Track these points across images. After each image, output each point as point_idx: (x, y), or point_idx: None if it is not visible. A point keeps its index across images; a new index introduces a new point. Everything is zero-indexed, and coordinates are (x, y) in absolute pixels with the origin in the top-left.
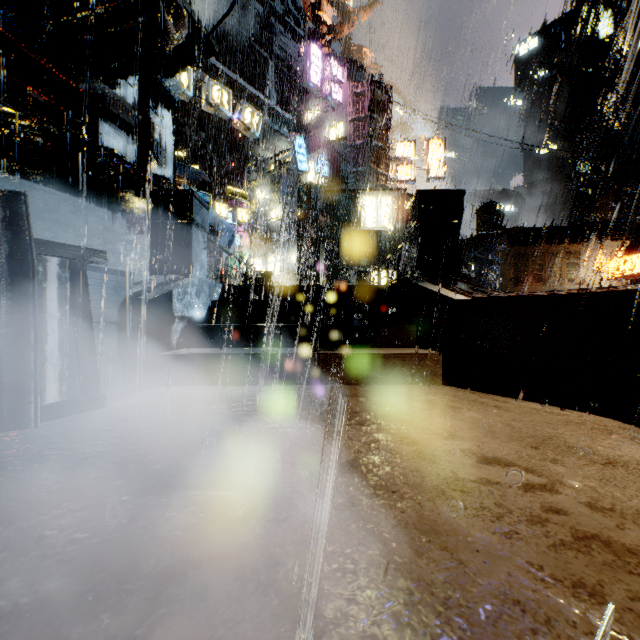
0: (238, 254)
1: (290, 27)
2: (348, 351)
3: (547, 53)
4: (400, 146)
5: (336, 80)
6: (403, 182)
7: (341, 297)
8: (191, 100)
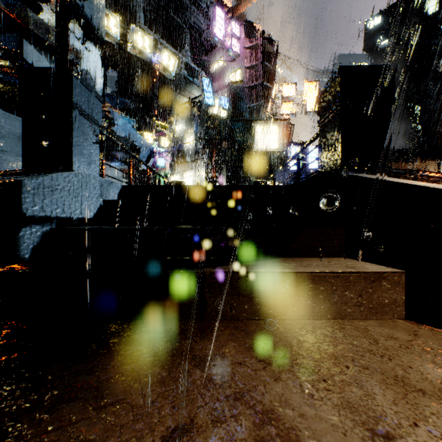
0: (163, 173)
1: (201, 8)
2: (262, 265)
3: (388, 27)
4: (284, 87)
5: (235, 36)
6: (287, 115)
7: (244, 198)
8: (127, 57)
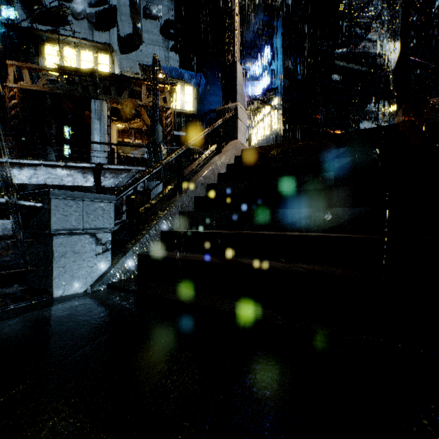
0: None
1: None
2: None
3: None
4: None
5: None
6: None
7: None
8: None
